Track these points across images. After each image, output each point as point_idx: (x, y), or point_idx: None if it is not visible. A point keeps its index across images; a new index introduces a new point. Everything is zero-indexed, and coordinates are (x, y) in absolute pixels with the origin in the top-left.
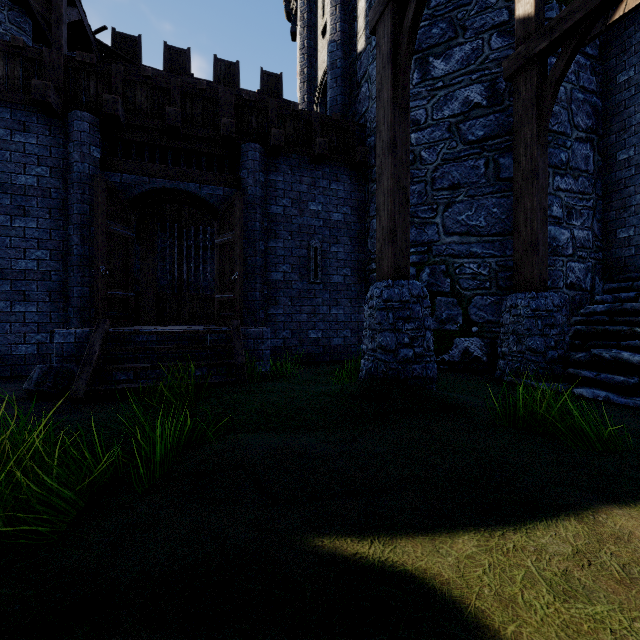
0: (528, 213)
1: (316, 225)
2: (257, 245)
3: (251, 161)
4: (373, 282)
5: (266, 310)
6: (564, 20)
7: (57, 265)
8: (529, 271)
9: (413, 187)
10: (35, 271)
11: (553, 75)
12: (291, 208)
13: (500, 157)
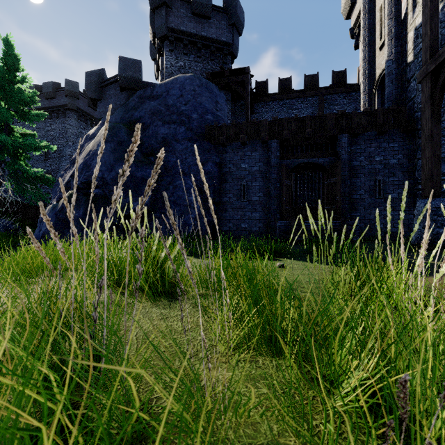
0: None
1: (379, 168)
2: (346, 182)
3: (343, 143)
4: (419, 196)
5: (350, 213)
6: None
7: (265, 198)
8: None
9: None
10: (258, 201)
11: None
12: (364, 161)
13: None
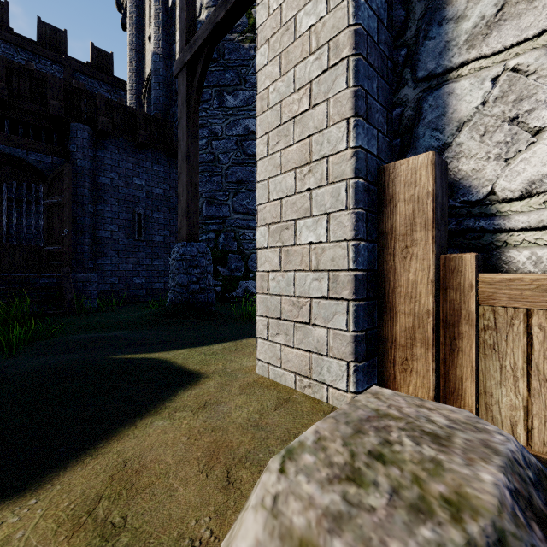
0: None
1: (140, 196)
2: (86, 208)
3: (80, 139)
4: None
5: (95, 261)
6: None
7: None
8: None
9: (213, 178)
10: None
11: None
12: (118, 180)
13: None
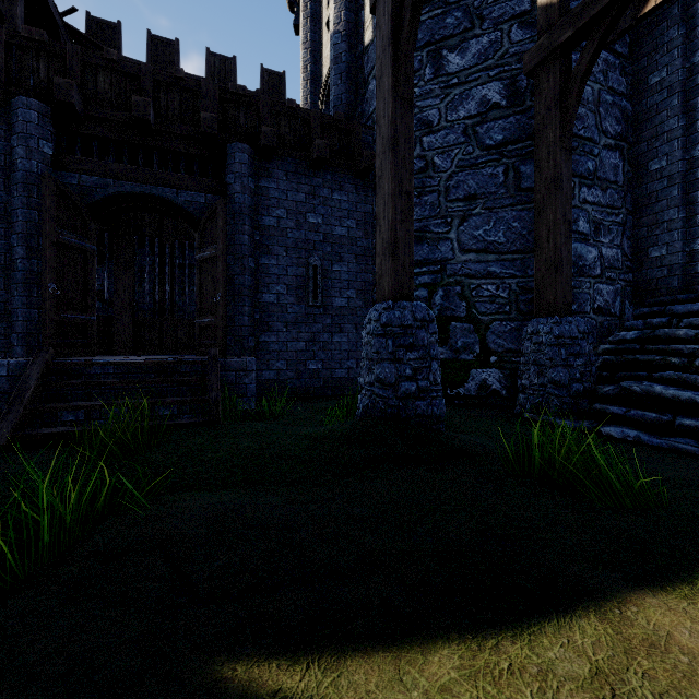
0: (551, 227)
1: (316, 240)
2: (245, 262)
3: (238, 164)
4: None
5: (257, 337)
6: (590, 6)
7: None
8: (552, 293)
9: (425, 197)
10: None
11: (578, 69)
12: (286, 220)
13: (521, 164)
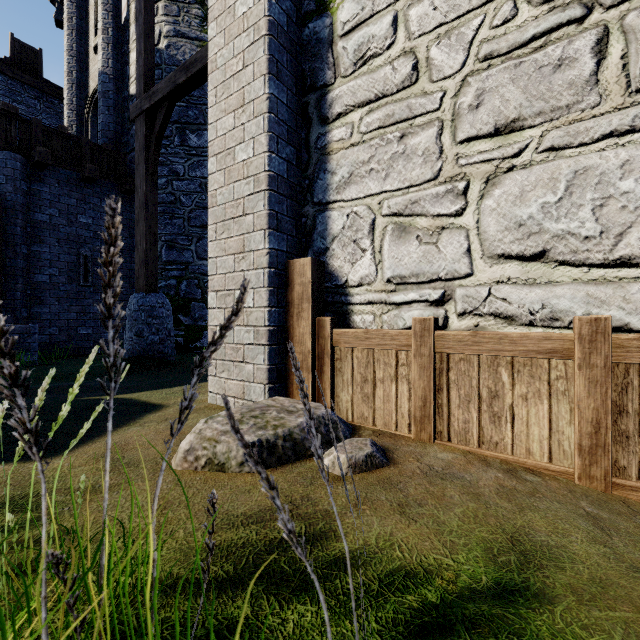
0: None
1: (86, 236)
2: (18, 248)
3: (11, 169)
4: None
5: (29, 309)
6: None
7: None
8: None
9: (175, 220)
10: None
11: None
12: (59, 218)
13: None
